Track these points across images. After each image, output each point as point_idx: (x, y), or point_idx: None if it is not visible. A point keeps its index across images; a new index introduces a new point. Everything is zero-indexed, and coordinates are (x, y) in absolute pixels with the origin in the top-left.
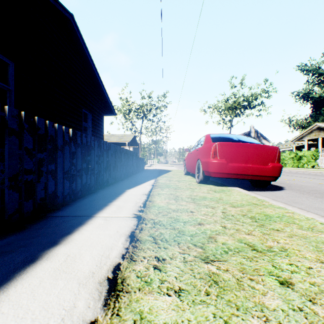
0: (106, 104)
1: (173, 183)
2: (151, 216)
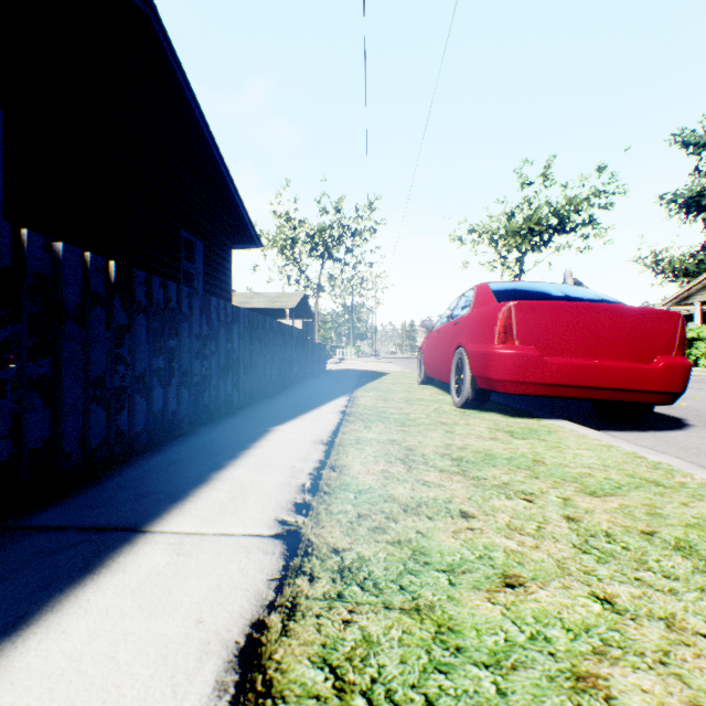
0: (238, 221)
1: (395, 406)
2: (331, 534)
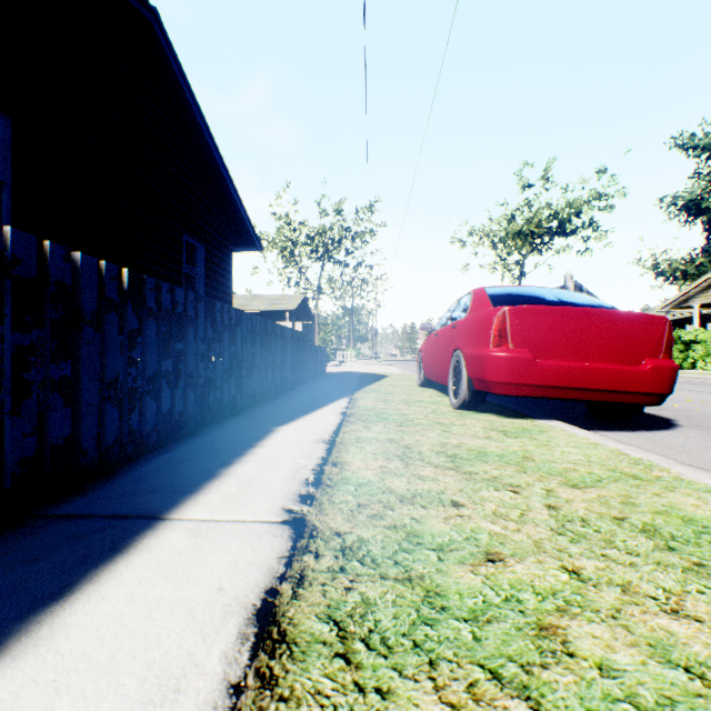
0: (239, 224)
1: (395, 407)
2: (334, 520)
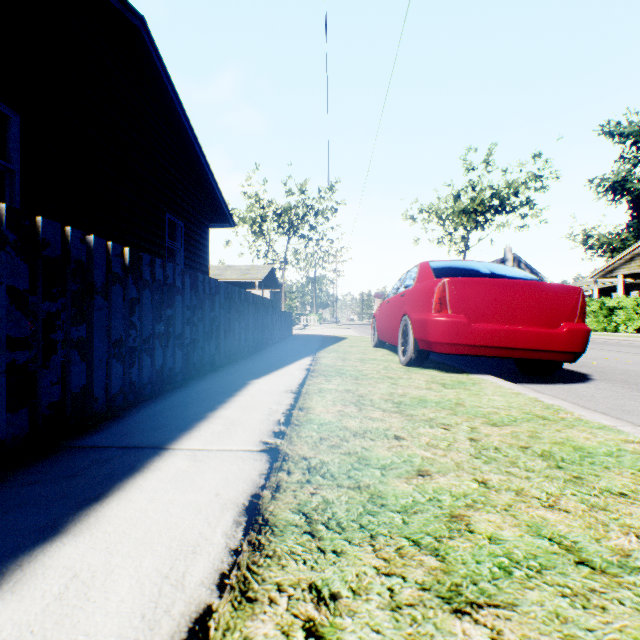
0: (215, 204)
1: (352, 364)
2: (301, 449)
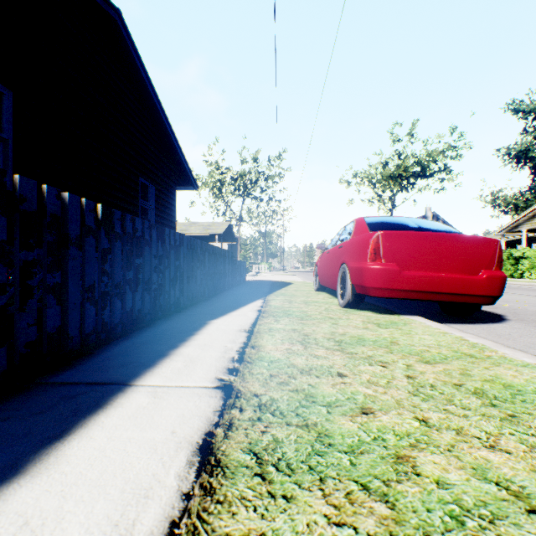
0: (181, 170)
1: (297, 306)
2: (253, 386)
